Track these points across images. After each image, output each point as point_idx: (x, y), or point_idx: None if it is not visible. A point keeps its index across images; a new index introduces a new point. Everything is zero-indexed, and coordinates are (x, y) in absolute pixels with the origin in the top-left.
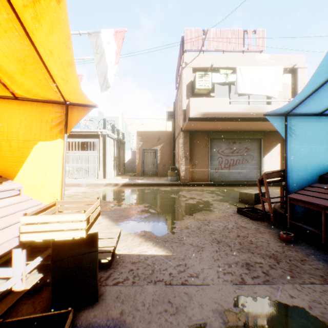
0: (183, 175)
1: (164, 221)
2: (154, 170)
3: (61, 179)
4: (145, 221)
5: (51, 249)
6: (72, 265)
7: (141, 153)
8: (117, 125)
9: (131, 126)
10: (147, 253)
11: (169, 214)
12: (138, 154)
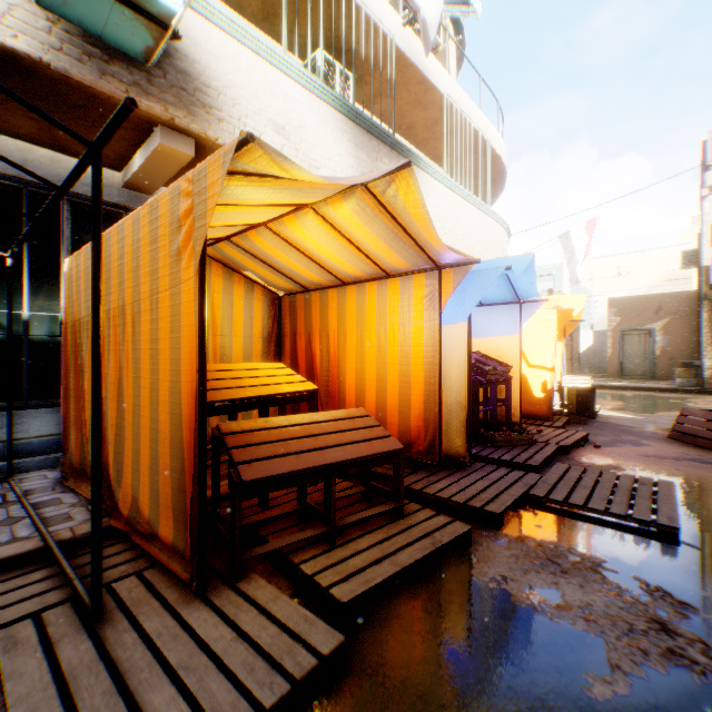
0: (705, 375)
1: (644, 410)
2: (645, 368)
3: (560, 365)
4: (622, 409)
5: (574, 390)
6: (582, 399)
7: (615, 337)
8: (558, 282)
9: (591, 282)
10: (623, 416)
11: (653, 409)
12: (608, 339)
